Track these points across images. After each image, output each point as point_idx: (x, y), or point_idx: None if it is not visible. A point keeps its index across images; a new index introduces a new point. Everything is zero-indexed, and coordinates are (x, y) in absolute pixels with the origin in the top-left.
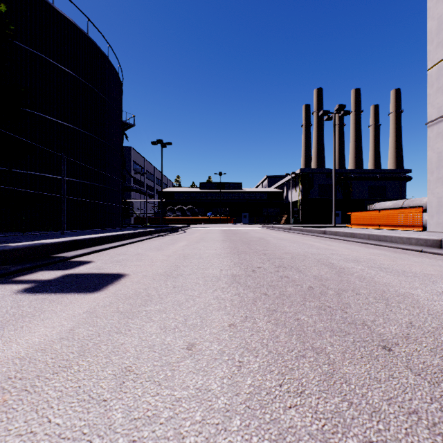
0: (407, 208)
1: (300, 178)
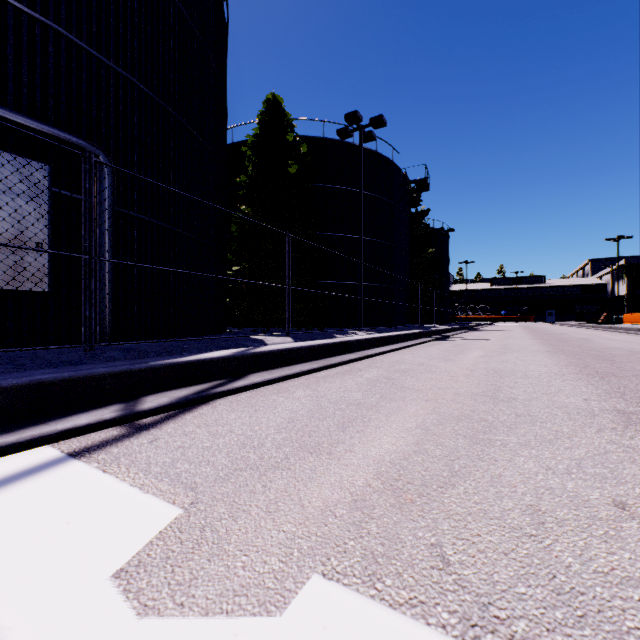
0: (638, 313)
1: (624, 270)
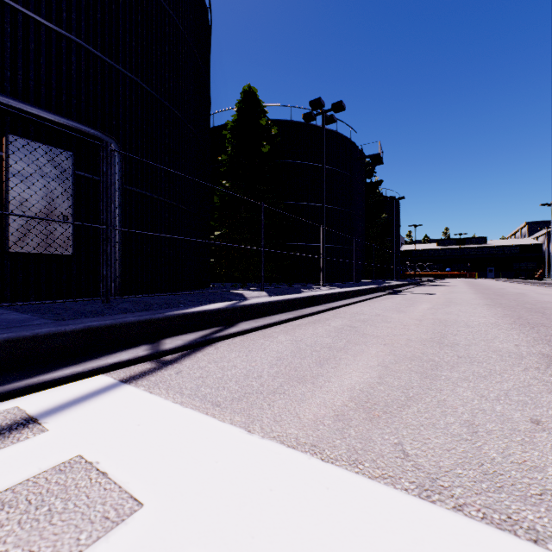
0: None
1: None
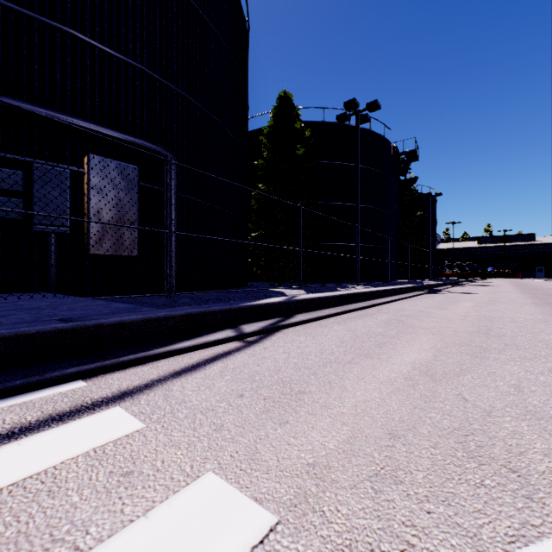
0: None
1: None
